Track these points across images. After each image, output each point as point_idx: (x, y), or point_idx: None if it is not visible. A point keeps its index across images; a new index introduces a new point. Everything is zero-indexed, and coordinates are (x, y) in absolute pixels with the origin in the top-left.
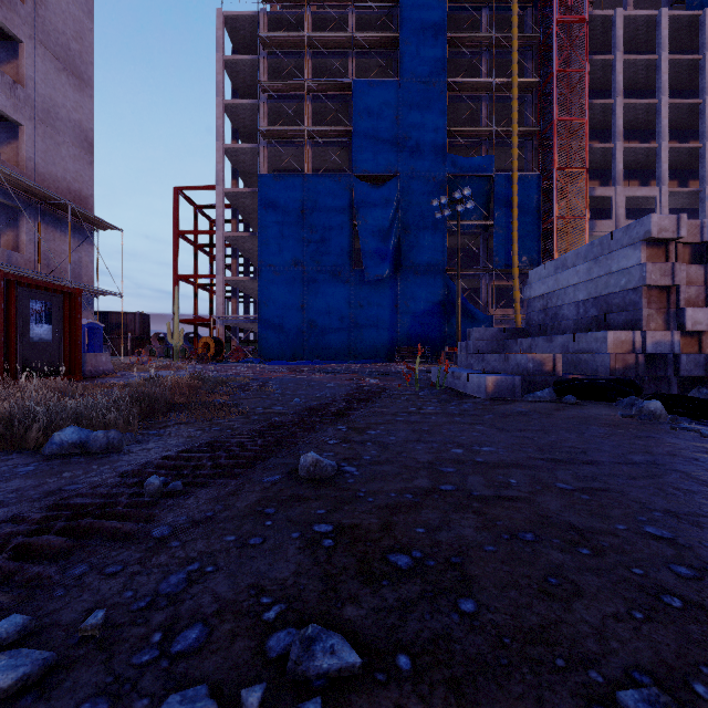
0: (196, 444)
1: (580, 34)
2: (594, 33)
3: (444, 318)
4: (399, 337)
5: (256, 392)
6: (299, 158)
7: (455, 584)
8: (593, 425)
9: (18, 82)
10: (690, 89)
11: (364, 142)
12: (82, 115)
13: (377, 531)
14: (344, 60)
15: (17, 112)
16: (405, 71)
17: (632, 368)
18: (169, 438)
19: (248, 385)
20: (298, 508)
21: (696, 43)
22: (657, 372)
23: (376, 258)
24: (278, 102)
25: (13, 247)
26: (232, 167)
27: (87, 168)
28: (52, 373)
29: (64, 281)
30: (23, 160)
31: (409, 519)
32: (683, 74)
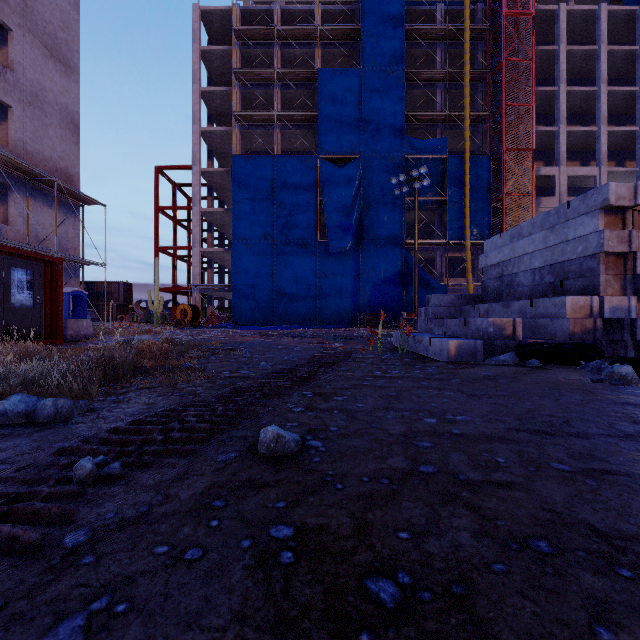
0: (151, 413)
1: (526, 27)
2: (539, 26)
3: (402, 286)
4: (361, 305)
5: (225, 355)
6: (269, 141)
7: (465, 639)
8: (565, 390)
9: (8, 67)
10: (627, 77)
11: (329, 125)
12: (68, 99)
13: (350, 537)
14: (310, 50)
15: (6, 95)
16: (366, 60)
17: (590, 333)
18: (126, 405)
19: (218, 349)
20: (252, 499)
21: (632, 36)
22: (614, 336)
23: (340, 232)
24: (250, 89)
25: (4, 220)
26: (208, 149)
27: (73, 148)
28: (33, 337)
29: (51, 252)
30: (13, 140)
31: (388, 516)
32: (620, 64)
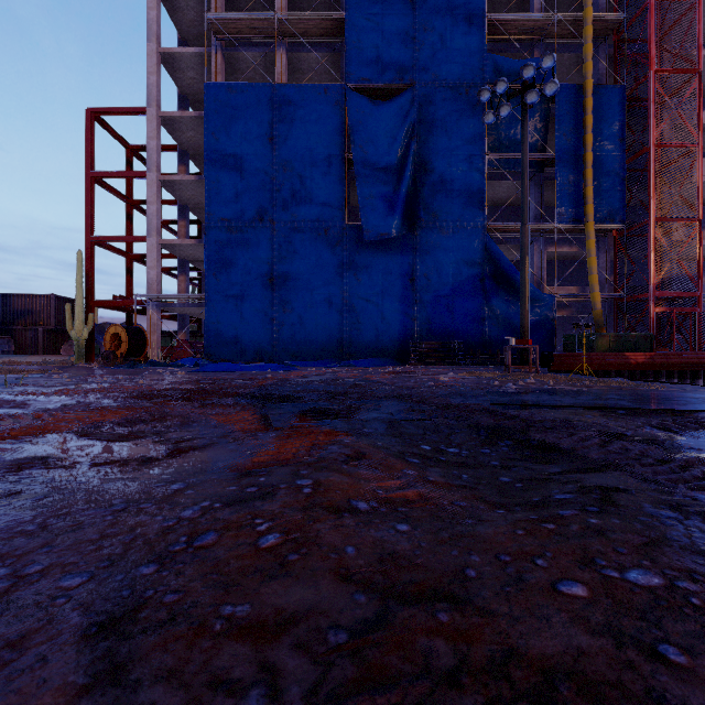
0: None
1: None
2: None
3: (481, 298)
4: (416, 327)
5: None
6: (270, 76)
7: None
8: None
9: None
10: None
11: (363, 35)
12: None
13: None
14: None
15: None
16: None
17: None
18: None
19: None
20: None
21: None
22: None
23: (381, 208)
24: None
25: None
26: (180, 93)
27: None
28: None
29: None
30: None
31: None
32: None
